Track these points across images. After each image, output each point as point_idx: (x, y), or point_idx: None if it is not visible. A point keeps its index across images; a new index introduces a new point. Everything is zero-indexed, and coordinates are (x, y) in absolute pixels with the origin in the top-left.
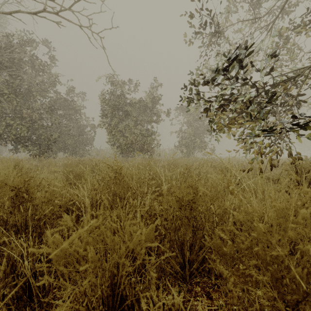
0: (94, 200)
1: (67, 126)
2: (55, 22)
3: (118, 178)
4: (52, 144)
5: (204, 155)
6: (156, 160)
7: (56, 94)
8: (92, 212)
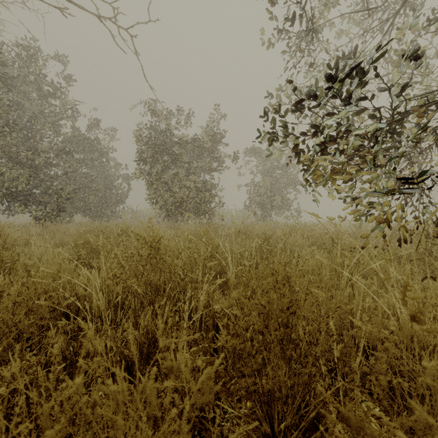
0: (113, 295)
1: (87, 176)
2: (57, 8)
3: (154, 257)
4: (64, 202)
5: (287, 218)
6: (217, 225)
7: (71, 129)
8: (109, 315)
